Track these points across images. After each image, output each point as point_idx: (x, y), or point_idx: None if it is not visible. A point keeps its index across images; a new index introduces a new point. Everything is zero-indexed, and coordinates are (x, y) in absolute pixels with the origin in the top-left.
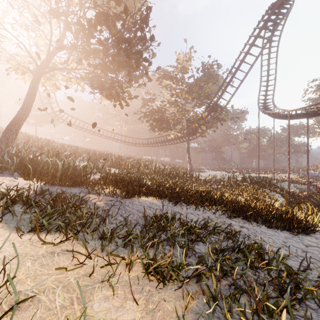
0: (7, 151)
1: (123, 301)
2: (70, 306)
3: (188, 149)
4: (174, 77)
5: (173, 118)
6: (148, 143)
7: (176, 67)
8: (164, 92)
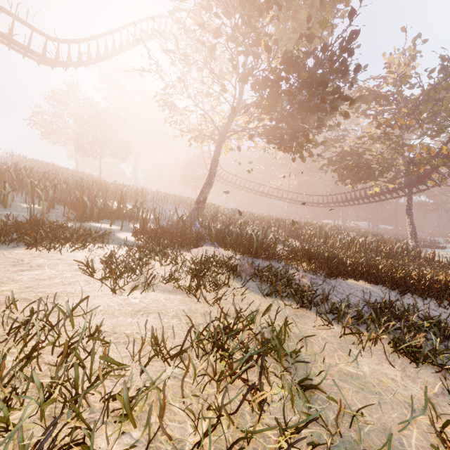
0: (197, 221)
1: (379, 362)
2: (336, 351)
3: (409, 209)
4: (382, 96)
5: (380, 161)
6: (333, 202)
7: (384, 77)
8: (362, 122)
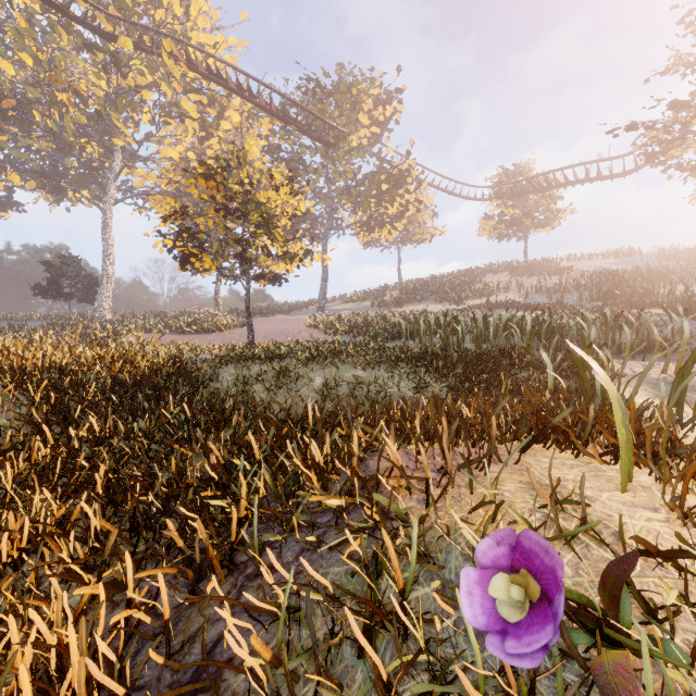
0: None
1: None
2: None
3: None
4: None
5: None
6: None
7: None
8: None
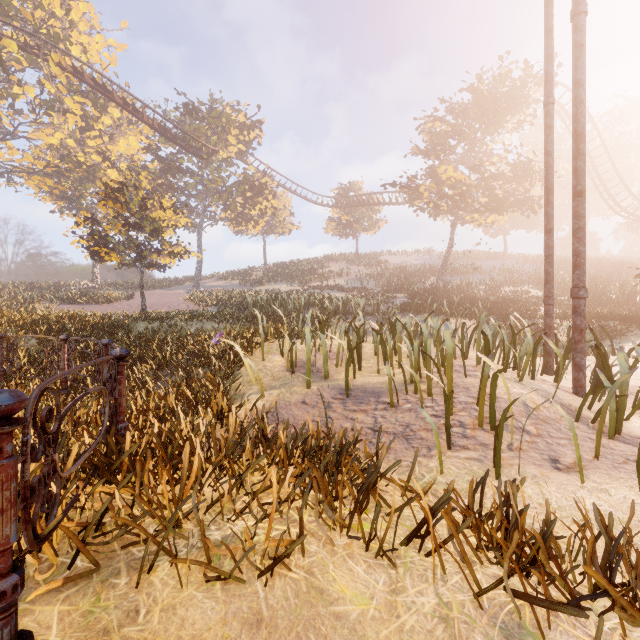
0: (439, 283)
1: None
2: None
3: None
4: None
5: None
6: None
7: None
8: None
